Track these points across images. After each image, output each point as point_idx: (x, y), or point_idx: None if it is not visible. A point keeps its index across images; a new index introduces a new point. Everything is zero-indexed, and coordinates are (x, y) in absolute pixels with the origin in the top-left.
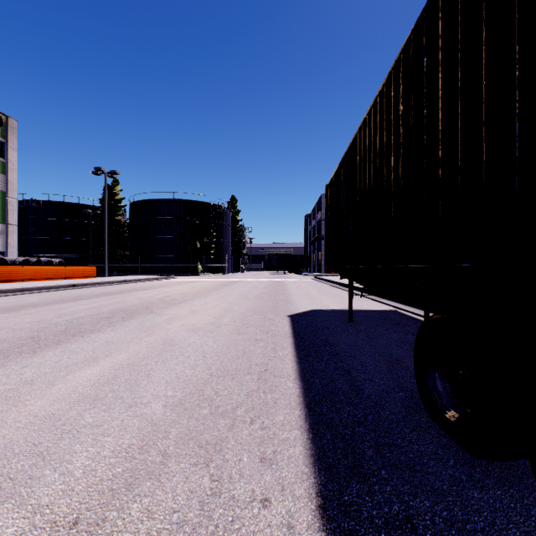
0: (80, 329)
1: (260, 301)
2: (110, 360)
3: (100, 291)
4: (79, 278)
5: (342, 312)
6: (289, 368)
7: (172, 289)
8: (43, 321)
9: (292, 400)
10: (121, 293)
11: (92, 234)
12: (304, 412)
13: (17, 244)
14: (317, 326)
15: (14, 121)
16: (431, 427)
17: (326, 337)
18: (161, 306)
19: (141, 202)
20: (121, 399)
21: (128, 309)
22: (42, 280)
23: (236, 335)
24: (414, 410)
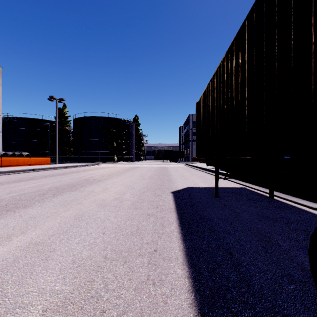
0: (17, 204)
1: (151, 180)
2: (22, 238)
3: (49, 173)
4: (39, 165)
5: (208, 189)
6: (176, 247)
7: (96, 172)
8: None
9: (183, 299)
10: (62, 175)
11: (50, 138)
12: None
13: (1, 143)
14: (193, 201)
15: None
16: None
17: (201, 211)
18: (84, 184)
19: (80, 118)
20: (1, 299)
21: (61, 187)
22: (14, 166)
23: (133, 210)
24: None
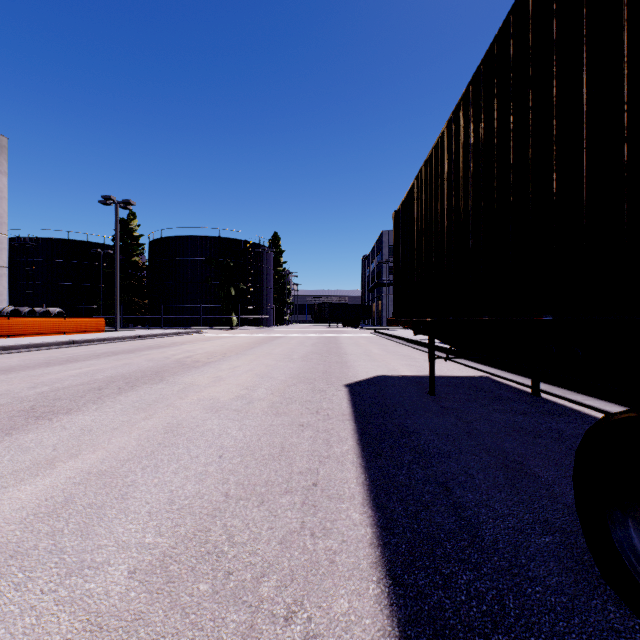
0: (53, 407)
1: (307, 363)
2: (74, 464)
3: (104, 349)
4: (82, 333)
5: (417, 380)
6: (352, 479)
7: (197, 347)
8: (7, 394)
9: (362, 556)
10: (130, 352)
11: (103, 279)
12: (385, 588)
13: (6, 290)
14: (387, 401)
15: (3, 138)
16: (637, 632)
17: (401, 419)
18: (176, 370)
19: (162, 239)
20: (57, 555)
21: (131, 375)
22: (34, 335)
23: (273, 417)
24: (586, 582)
